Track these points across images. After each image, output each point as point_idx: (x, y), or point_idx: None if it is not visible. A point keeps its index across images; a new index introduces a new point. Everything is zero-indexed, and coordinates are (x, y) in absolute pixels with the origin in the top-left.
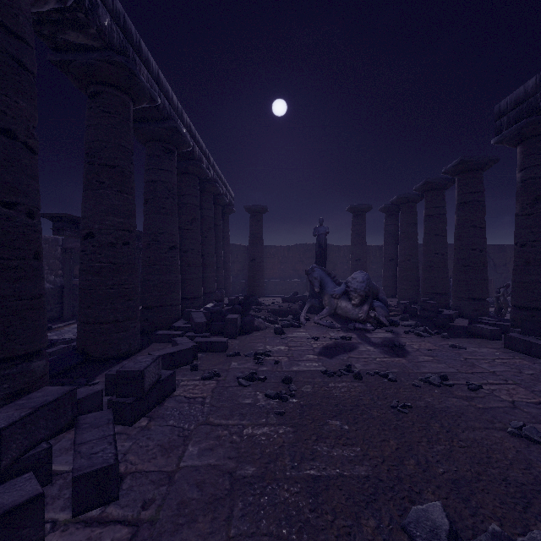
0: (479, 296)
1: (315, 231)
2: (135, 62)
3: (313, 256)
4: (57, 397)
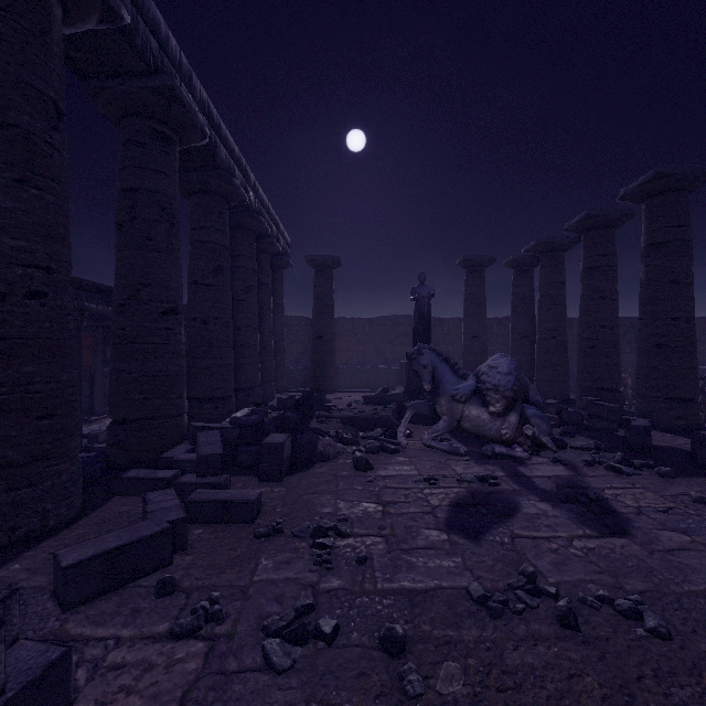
0: (686, 394)
1: (414, 292)
2: None
3: (405, 333)
4: None
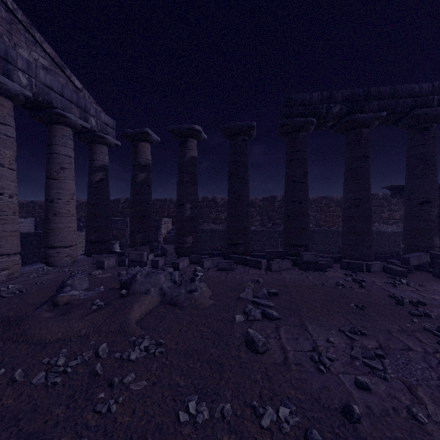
0: None
1: None
2: (364, 107)
3: None
4: (279, 251)
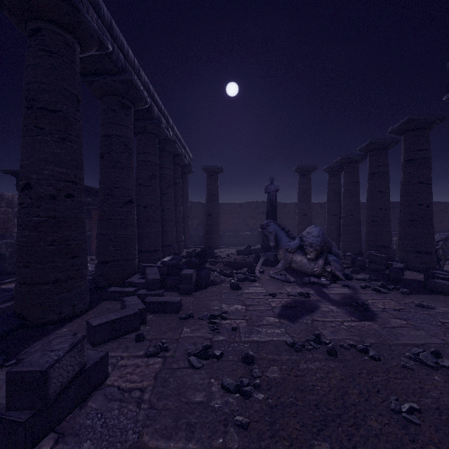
0: (426, 249)
1: (266, 188)
2: (81, 2)
3: (262, 212)
4: None
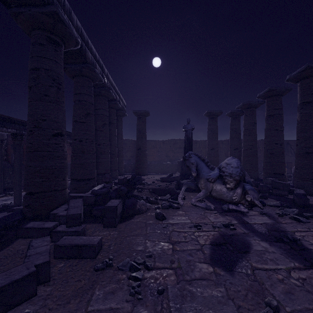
0: None
1: (184, 127)
2: None
3: (179, 147)
4: None
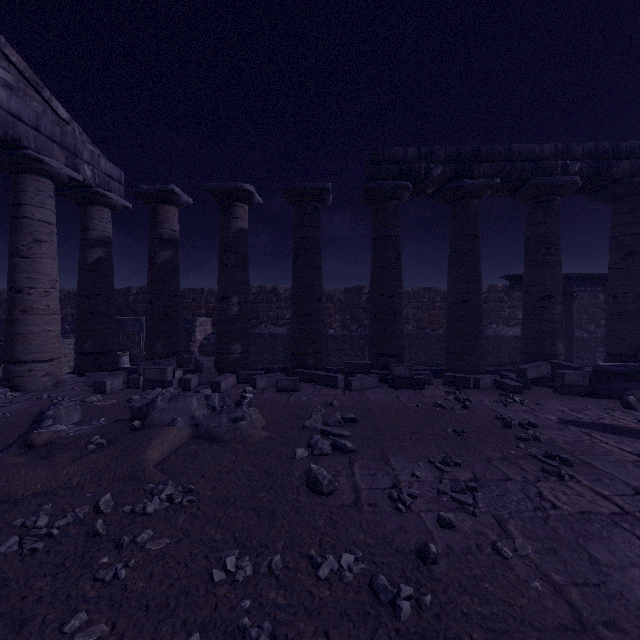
0: None
1: None
2: (473, 170)
3: None
4: (362, 362)
